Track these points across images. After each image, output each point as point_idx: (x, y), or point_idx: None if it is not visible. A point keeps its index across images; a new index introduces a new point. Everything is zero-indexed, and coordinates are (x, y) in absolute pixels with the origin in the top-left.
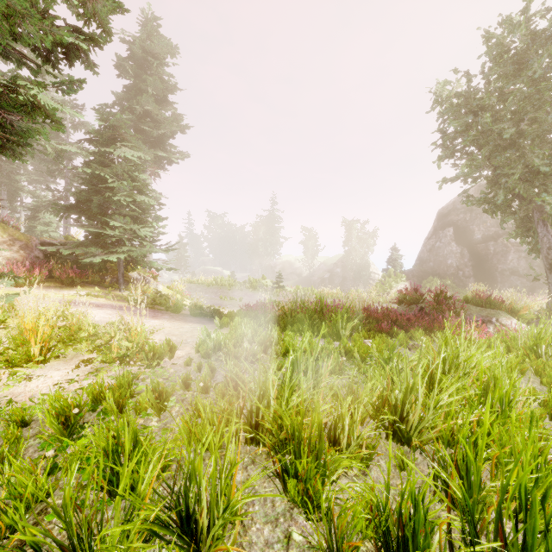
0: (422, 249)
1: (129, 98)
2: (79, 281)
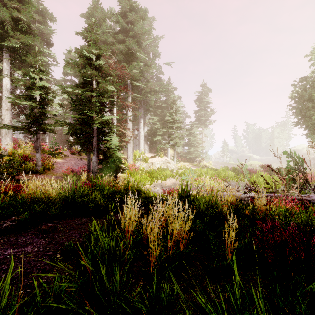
0: None
1: (198, 110)
2: (186, 161)
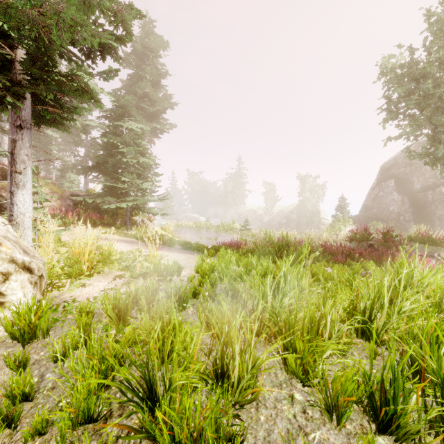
0: (366, 198)
1: (132, 84)
2: (99, 223)
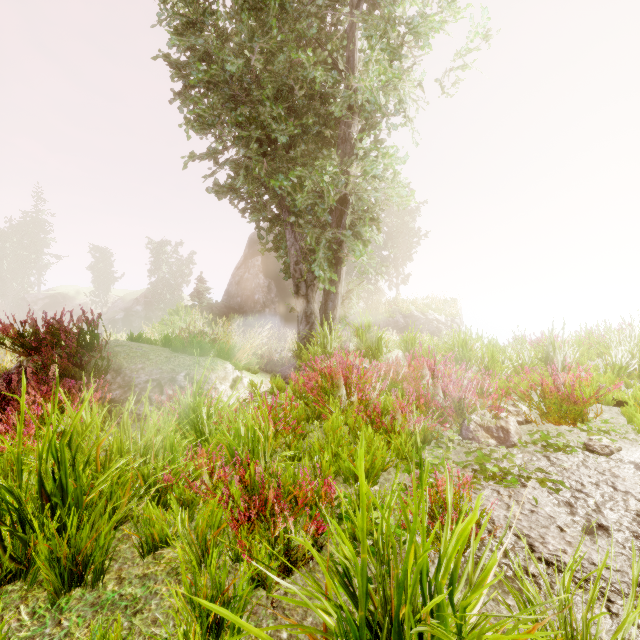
0: (231, 281)
1: None
2: None
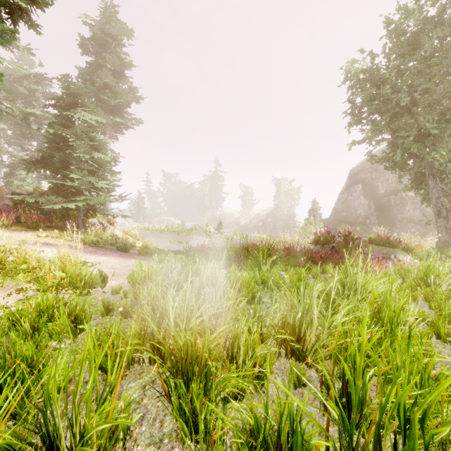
0: (337, 202)
1: (91, 72)
2: (43, 225)
